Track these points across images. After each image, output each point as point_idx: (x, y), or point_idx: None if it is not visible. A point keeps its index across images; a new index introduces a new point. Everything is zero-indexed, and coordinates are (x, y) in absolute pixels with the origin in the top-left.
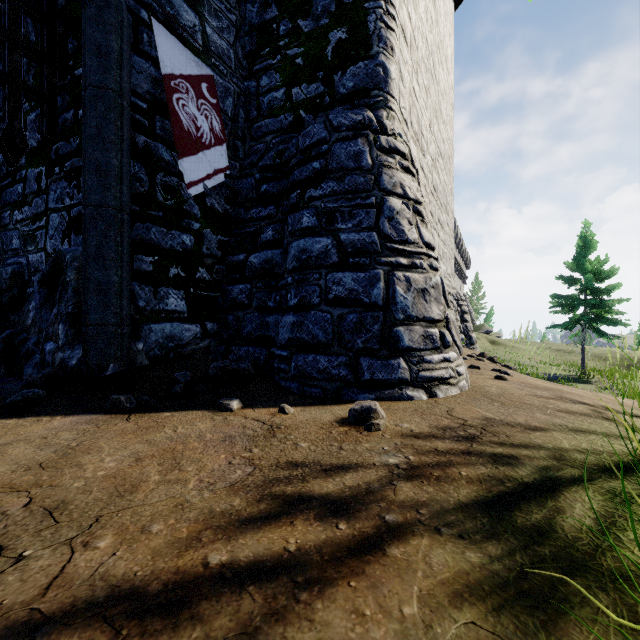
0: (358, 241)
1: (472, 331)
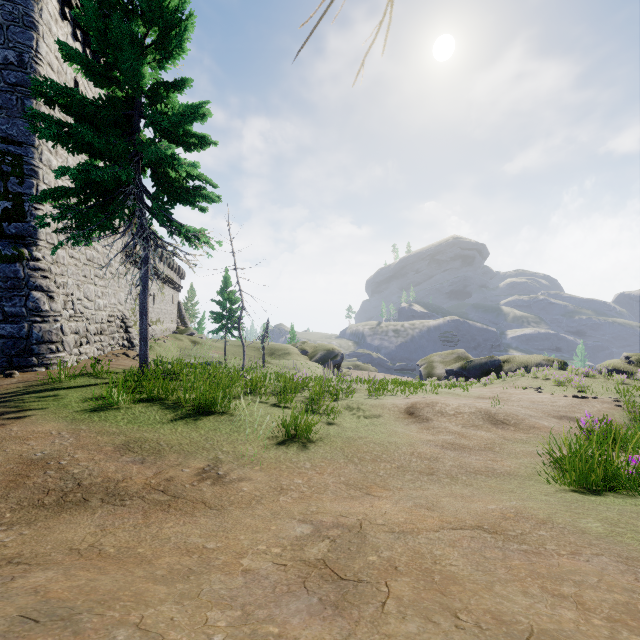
0: (15, 311)
1: (135, 339)
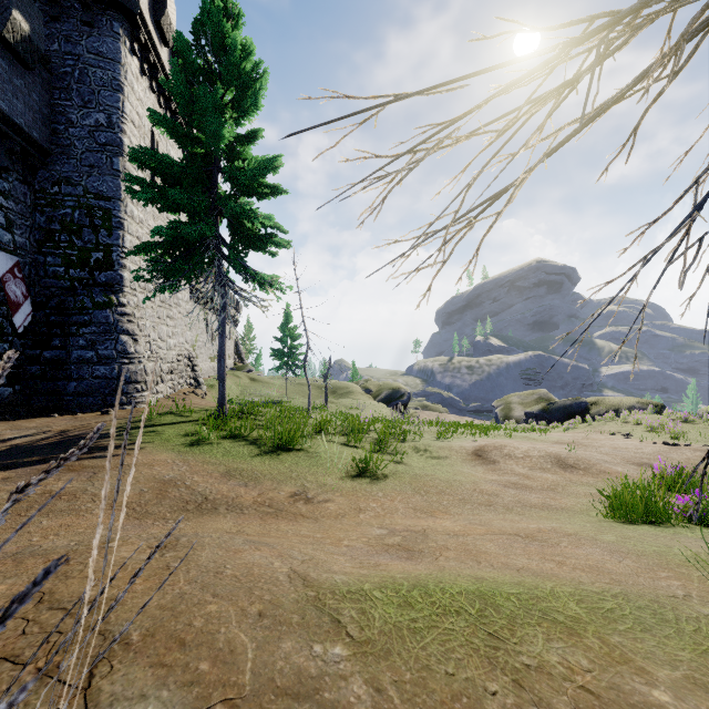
0: (107, 354)
1: (200, 377)
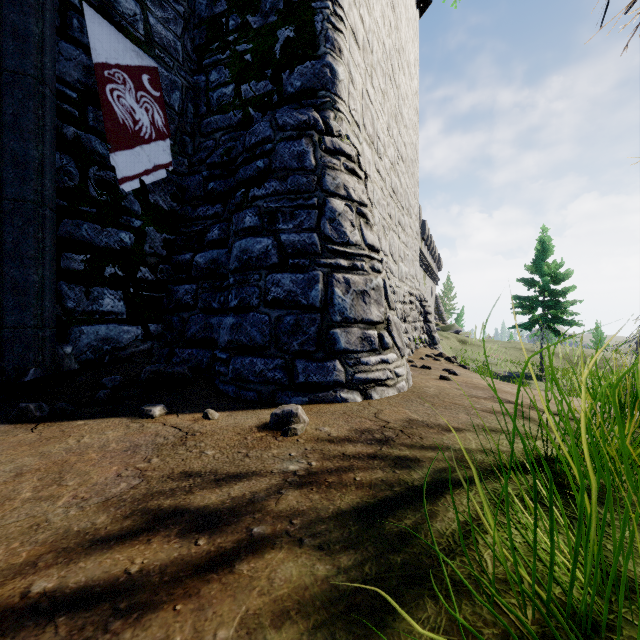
0: (298, 242)
1: (435, 331)
